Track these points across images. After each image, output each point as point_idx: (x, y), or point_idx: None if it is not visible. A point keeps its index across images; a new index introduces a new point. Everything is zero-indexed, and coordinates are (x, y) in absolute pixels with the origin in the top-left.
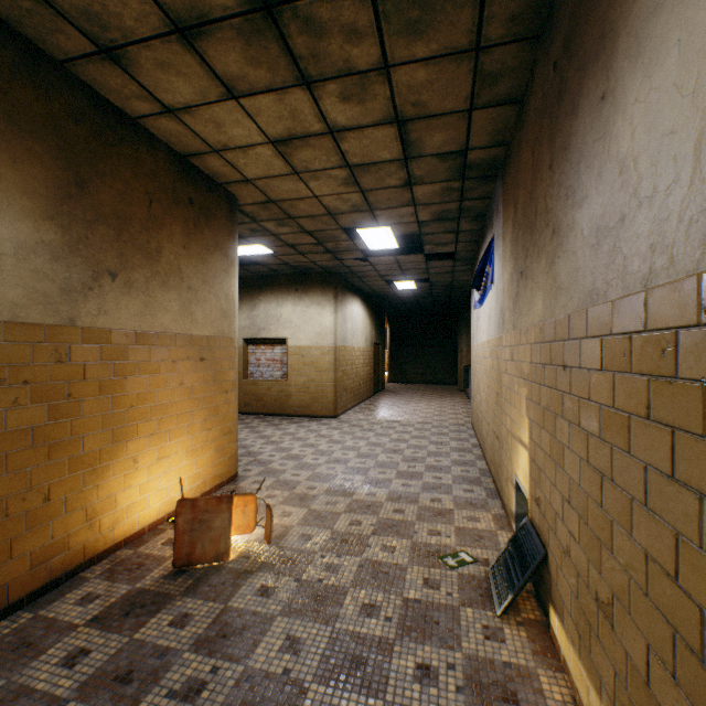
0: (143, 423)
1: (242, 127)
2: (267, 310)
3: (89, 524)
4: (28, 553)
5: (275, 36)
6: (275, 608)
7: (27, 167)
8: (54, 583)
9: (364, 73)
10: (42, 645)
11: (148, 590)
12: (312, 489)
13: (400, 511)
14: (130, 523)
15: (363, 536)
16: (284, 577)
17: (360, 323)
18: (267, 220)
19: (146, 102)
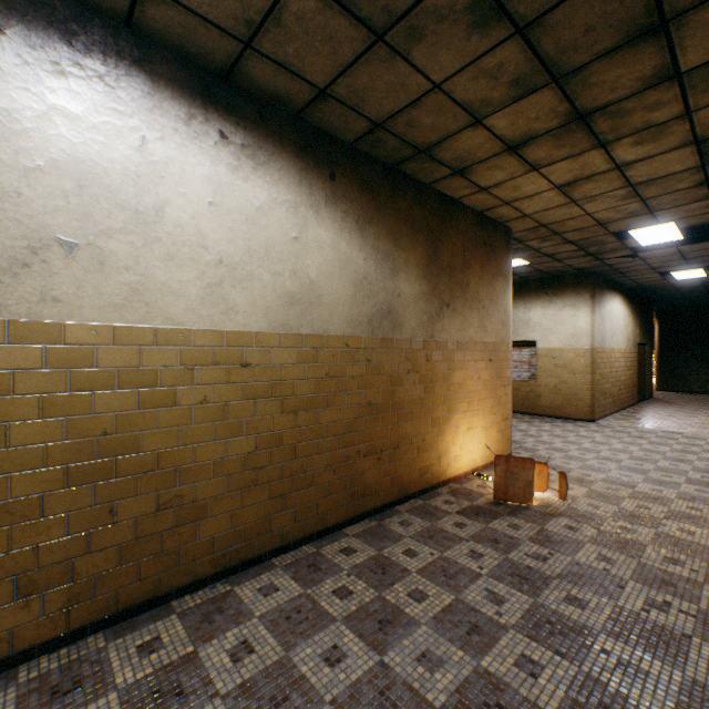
0: (460, 403)
1: (534, 184)
2: (514, 315)
3: (438, 461)
4: (417, 468)
5: (581, 129)
6: (582, 538)
7: (416, 251)
8: (425, 489)
9: (661, 123)
10: (438, 515)
11: (482, 507)
12: (587, 475)
13: (696, 509)
14: (454, 468)
15: (653, 517)
16: (582, 524)
17: (619, 322)
18: (531, 239)
19: (468, 189)
